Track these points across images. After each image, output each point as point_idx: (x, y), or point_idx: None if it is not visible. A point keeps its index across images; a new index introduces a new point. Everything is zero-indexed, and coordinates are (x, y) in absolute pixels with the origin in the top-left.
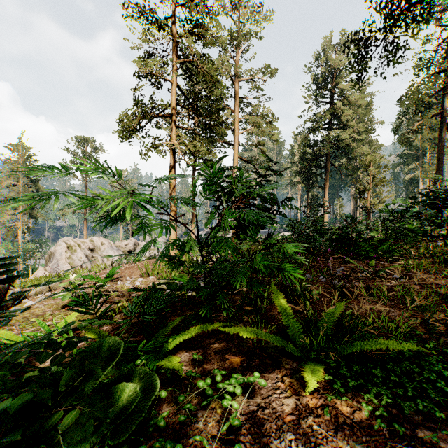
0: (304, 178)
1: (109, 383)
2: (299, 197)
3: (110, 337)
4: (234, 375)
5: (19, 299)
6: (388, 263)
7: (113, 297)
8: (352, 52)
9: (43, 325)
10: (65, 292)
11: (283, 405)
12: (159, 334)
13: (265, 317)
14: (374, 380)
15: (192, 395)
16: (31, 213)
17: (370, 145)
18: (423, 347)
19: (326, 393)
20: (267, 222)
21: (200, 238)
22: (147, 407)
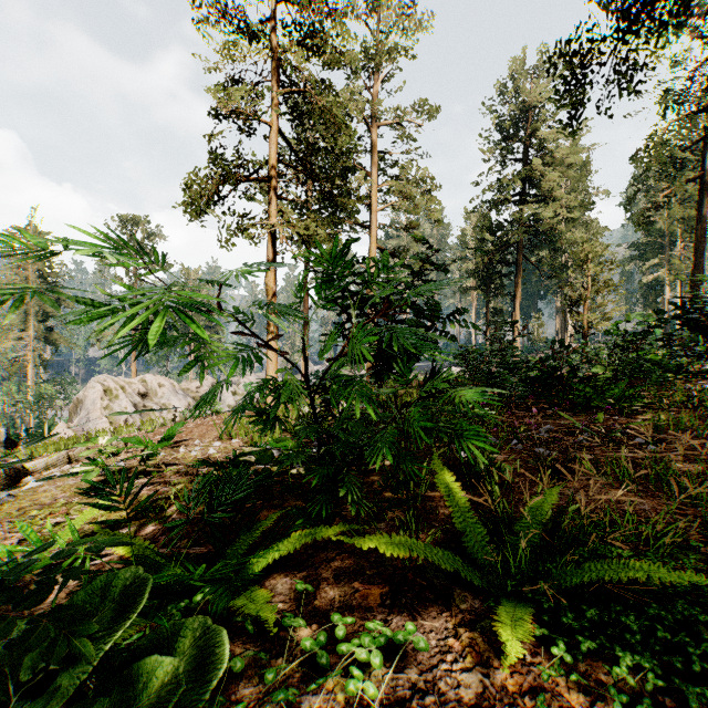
0: (482, 280)
1: (133, 649)
2: (473, 312)
3: (129, 568)
4: (368, 625)
5: (18, 476)
6: (625, 418)
7: (170, 473)
8: (561, 76)
9: (30, 531)
10: (89, 467)
11: (460, 686)
12: (239, 543)
13: (423, 511)
14: (627, 638)
15: (291, 666)
16: (48, 337)
17: (587, 228)
18: (705, 570)
19: (538, 662)
20: (428, 349)
21: (316, 376)
22: (201, 701)
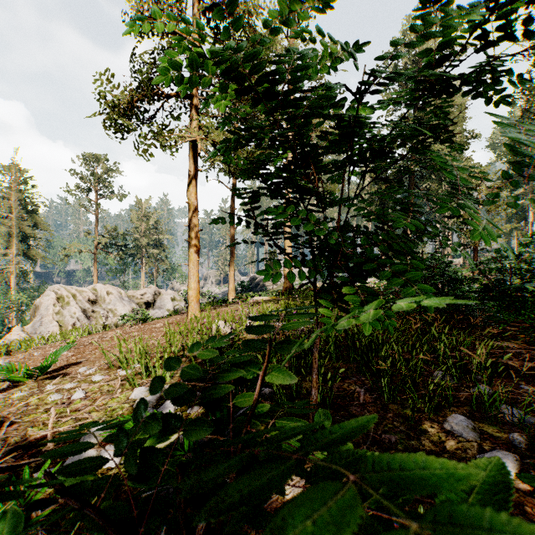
0: (379, 206)
1: None
2: None
3: None
4: None
5: None
6: None
7: None
8: None
9: None
10: None
11: None
12: None
13: None
14: None
15: None
16: (27, 254)
17: None
18: None
19: None
20: None
21: (241, 285)
22: None
